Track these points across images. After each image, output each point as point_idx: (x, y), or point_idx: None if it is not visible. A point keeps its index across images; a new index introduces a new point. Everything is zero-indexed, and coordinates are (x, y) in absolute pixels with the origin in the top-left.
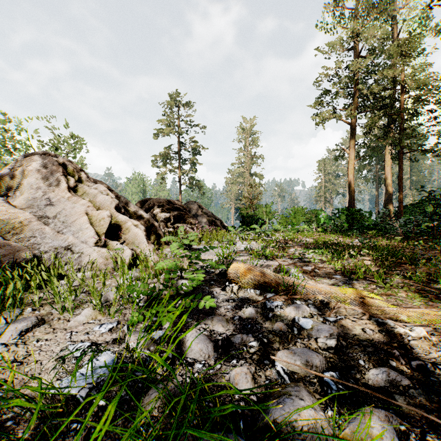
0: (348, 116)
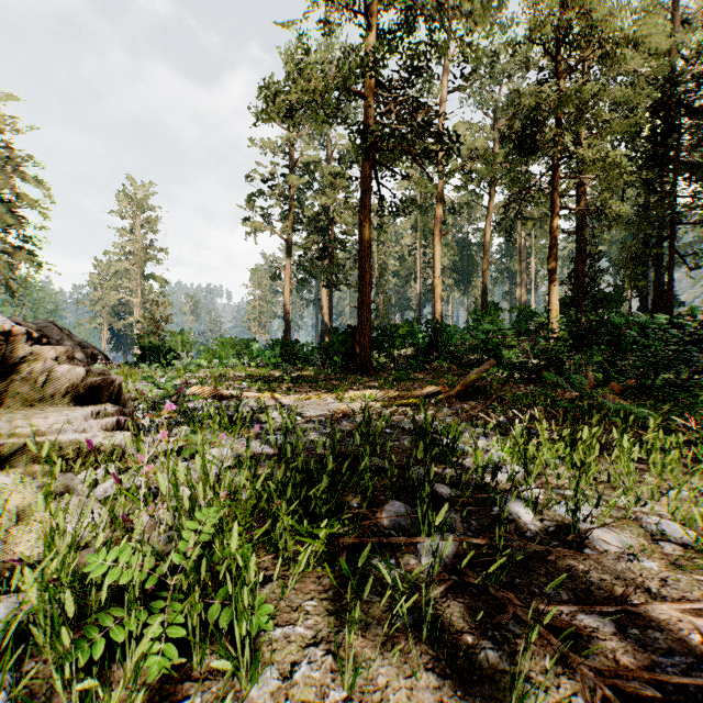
0: (283, 232)
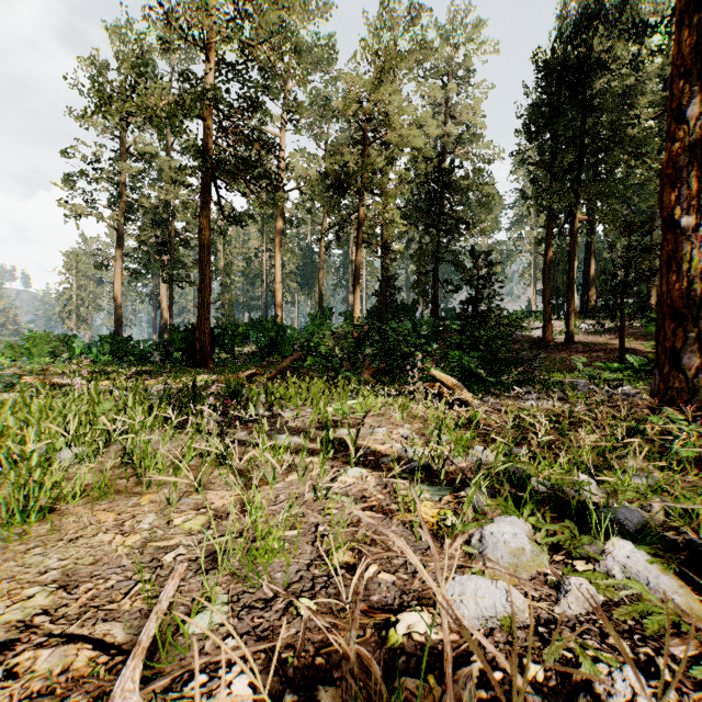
0: (114, 221)
